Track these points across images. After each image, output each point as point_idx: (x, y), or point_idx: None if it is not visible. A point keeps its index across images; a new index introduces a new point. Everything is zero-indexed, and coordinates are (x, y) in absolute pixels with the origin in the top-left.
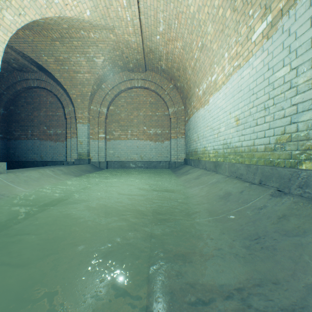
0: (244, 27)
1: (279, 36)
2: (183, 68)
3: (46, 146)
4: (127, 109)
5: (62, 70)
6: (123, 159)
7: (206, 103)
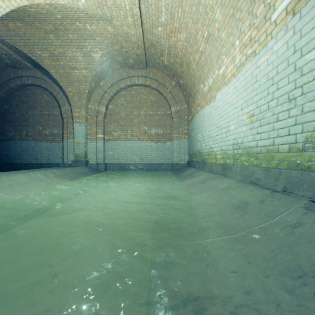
0: (261, 6)
1: (311, 8)
2: (187, 62)
3: (42, 148)
4: (127, 108)
5: (57, 66)
6: (123, 160)
7: (212, 100)
